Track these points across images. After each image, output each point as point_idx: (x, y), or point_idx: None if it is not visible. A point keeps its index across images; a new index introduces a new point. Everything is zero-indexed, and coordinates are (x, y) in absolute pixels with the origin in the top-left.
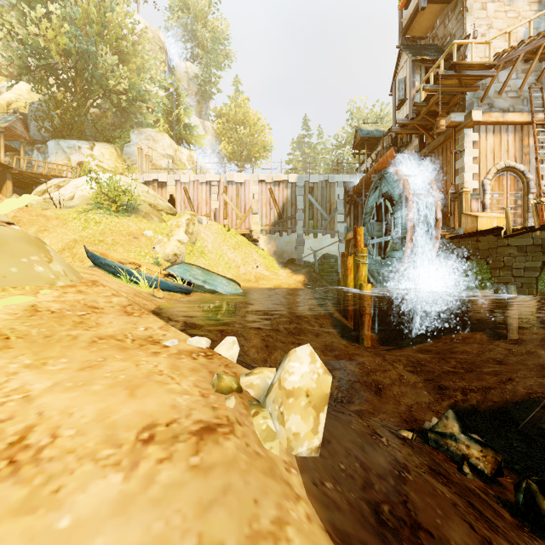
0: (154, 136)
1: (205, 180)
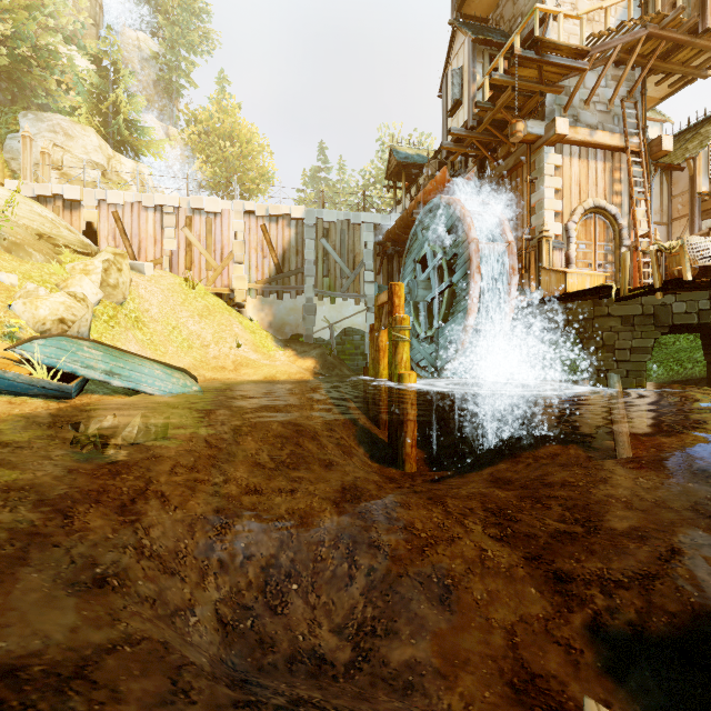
0: (67, 128)
1: (153, 203)
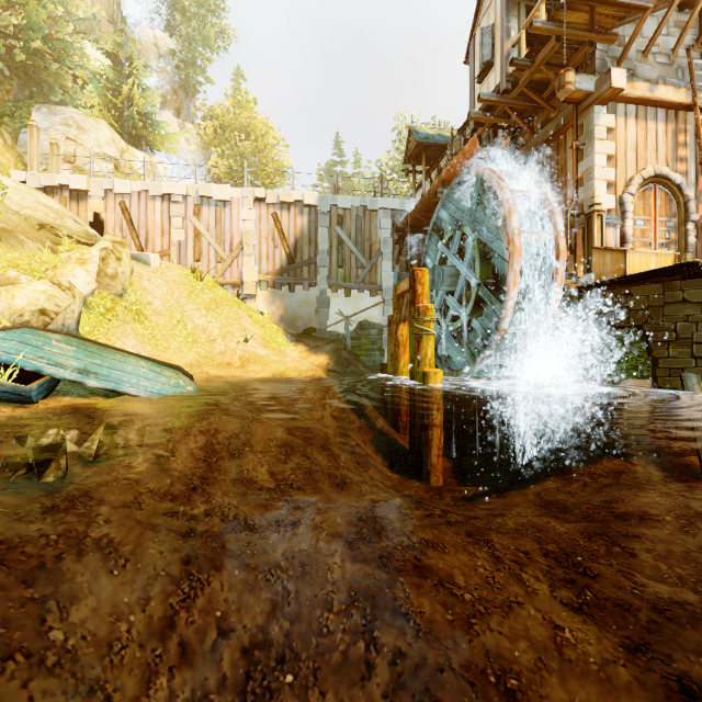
0: (80, 121)
1: (160, 191)
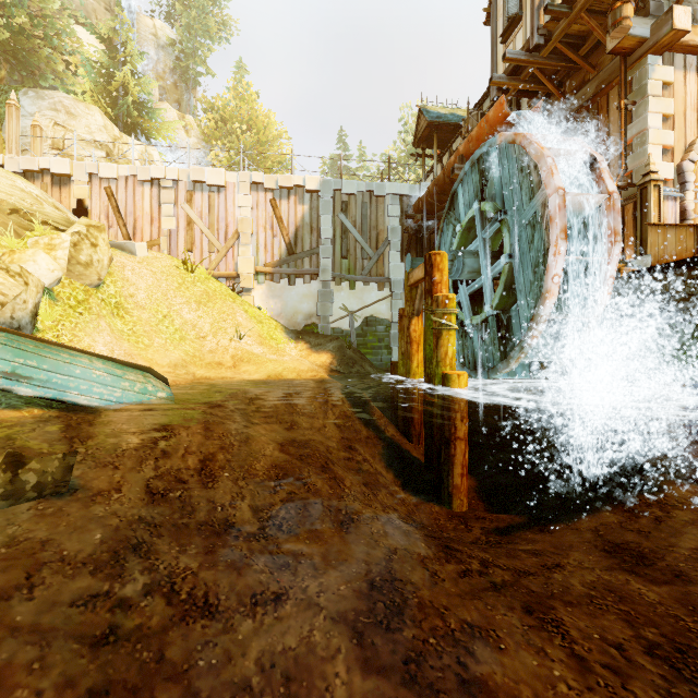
0: (70, 106)
1: (149, 176)
